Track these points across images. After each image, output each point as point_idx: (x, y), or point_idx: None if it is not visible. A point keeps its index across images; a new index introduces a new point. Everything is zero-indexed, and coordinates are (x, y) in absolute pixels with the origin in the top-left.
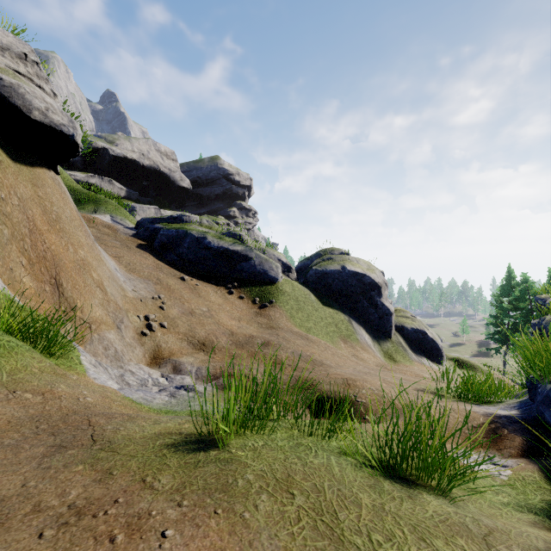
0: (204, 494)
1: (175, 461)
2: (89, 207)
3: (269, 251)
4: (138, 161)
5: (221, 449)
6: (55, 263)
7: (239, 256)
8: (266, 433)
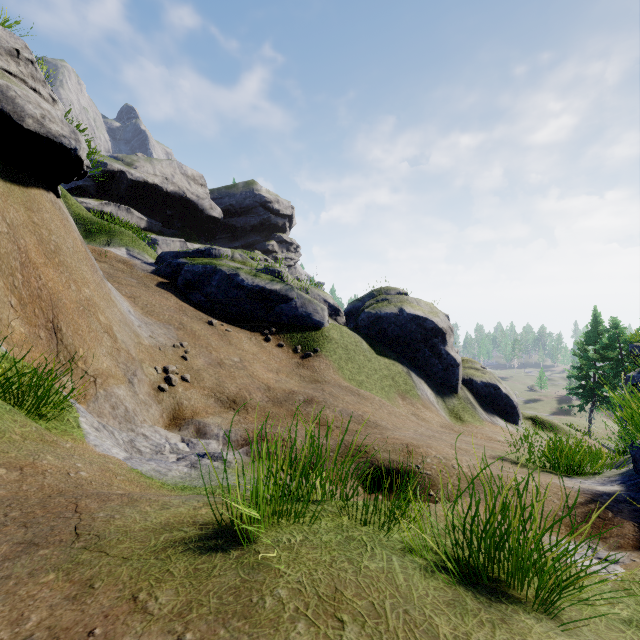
0: (217, 621)
1: (181, 566)
2: (101, 238)
3: (313, 291)
4: (160, 186)
5: (246, 548)
6: (53, 304)
7: (278, 297)
8: (307, 521)
